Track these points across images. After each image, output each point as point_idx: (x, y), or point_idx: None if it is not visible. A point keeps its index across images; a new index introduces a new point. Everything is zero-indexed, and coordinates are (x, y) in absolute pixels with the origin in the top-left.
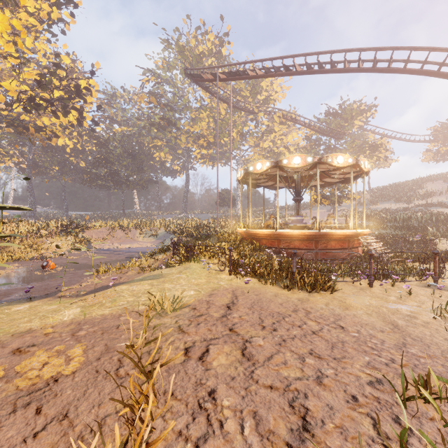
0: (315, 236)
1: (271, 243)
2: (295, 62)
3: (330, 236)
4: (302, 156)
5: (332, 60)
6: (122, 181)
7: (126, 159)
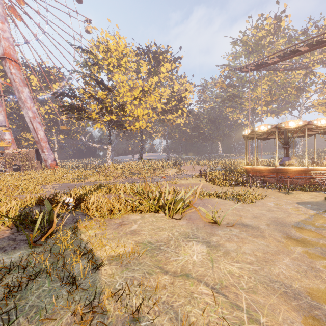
0: (273, 170)
1: (253, 173)
2: (297, 48)
3: (285, 170)
4: (265, 125)
5: None
6: (207, 138)
7: (209, 124)
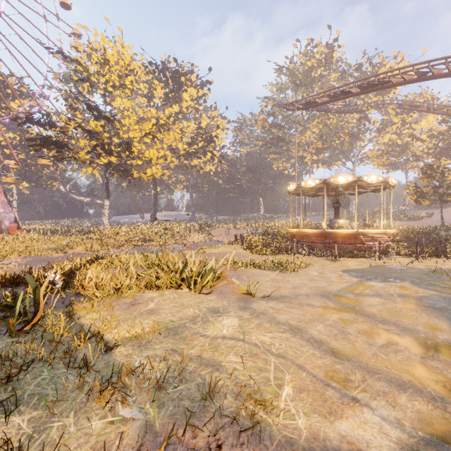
0: (322, 234)
1: (299, 238)
2: (348, 89)
3: (334, 234)
4: (313, 179)
5: (379, 80)
6: (245, 192)
7: (247, 174)
